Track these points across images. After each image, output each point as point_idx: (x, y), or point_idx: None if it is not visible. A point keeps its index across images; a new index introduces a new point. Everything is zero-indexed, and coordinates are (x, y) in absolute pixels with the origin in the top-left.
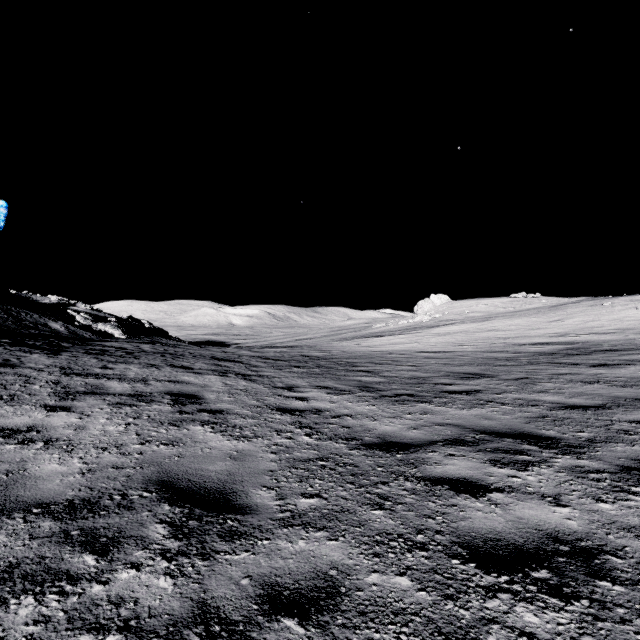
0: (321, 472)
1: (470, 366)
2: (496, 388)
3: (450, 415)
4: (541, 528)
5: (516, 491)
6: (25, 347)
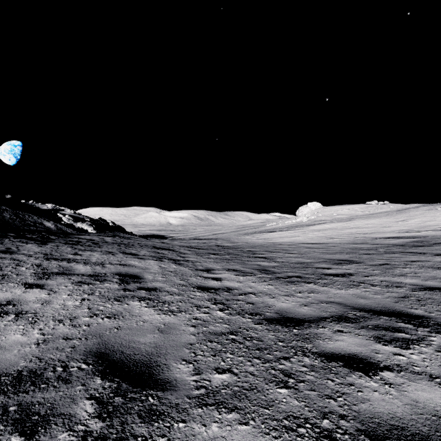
0: (232, 346)
1: (341, 254)
2: (364, 272)
3: (332, 294)
4: (440, 414)
5: (404, 370)
6: (24, 239)
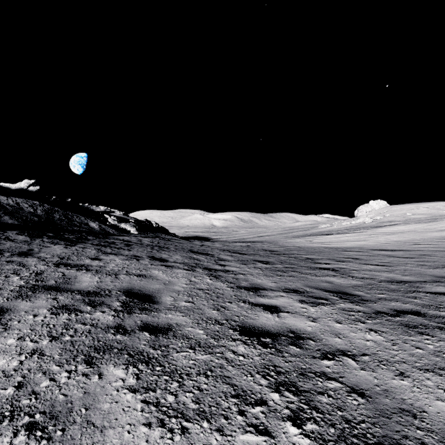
0: None
1: None
2: None
3: None
4: None
5: None
6: (57, 239)
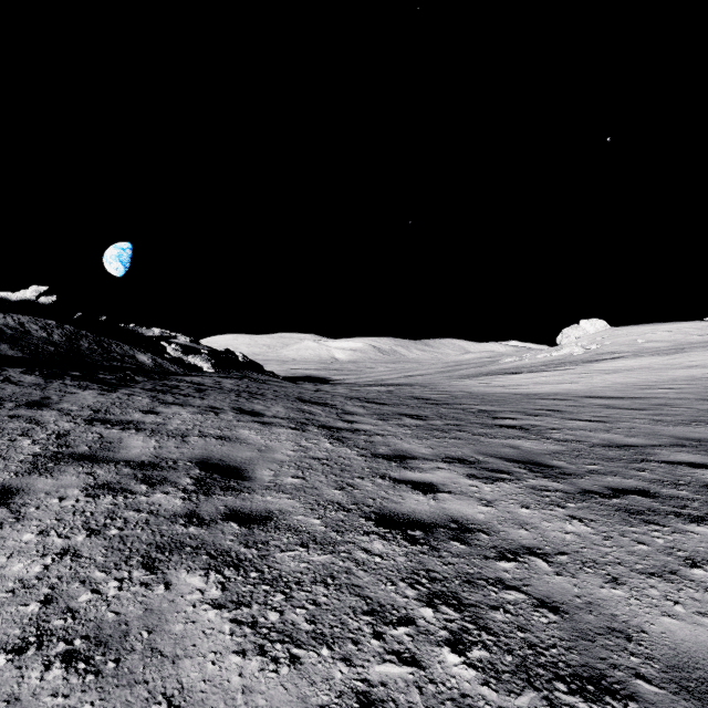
0: None
1: (707, 426)
2: None
3: None
4: None
5: None
6: (87, 381)
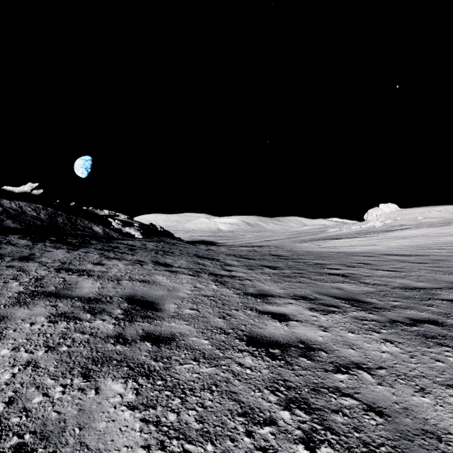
0: None
1: None
2: None
3: None
4: None
5: None
6: (59, 244)
